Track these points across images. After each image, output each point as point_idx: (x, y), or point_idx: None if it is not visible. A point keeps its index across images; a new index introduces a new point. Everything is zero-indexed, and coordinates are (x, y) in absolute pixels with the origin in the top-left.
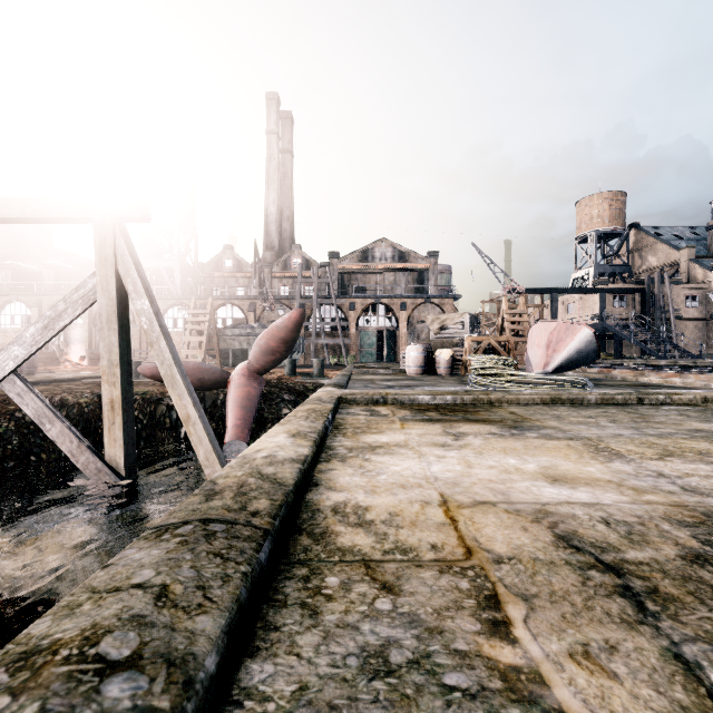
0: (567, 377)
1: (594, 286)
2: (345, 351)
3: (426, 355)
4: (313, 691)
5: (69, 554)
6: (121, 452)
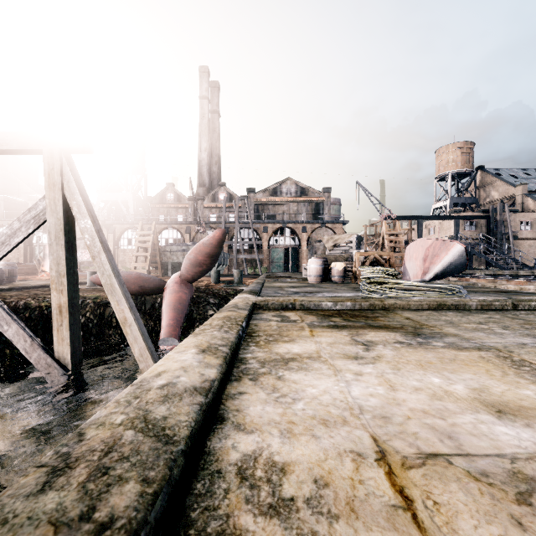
0: (443, 285)
1: (450, 214)
2: (260, 264)
3: (323, 267)
4: None
5: (14, 443)
6: (68, 350)
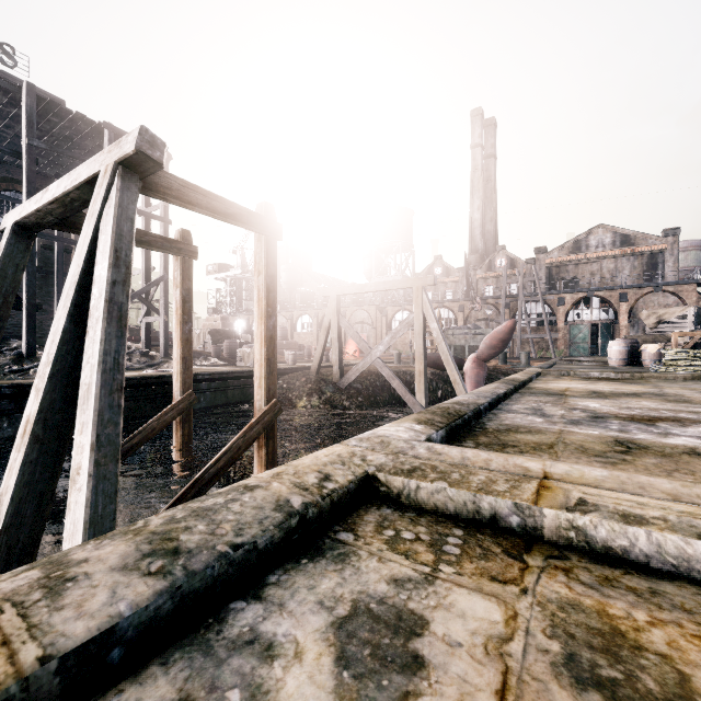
0: None
1: None
2: (552, 345)
3: (630, 349)
4: (531, 392)
5: None
6: (423, 396)
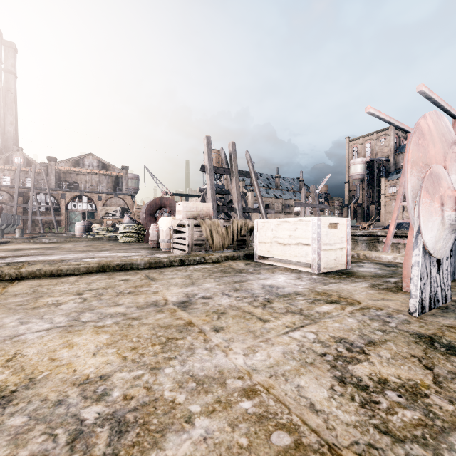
0: None
1: None
2: (56, 224)
3: (88, 227)
4: None
5: None
6: None
